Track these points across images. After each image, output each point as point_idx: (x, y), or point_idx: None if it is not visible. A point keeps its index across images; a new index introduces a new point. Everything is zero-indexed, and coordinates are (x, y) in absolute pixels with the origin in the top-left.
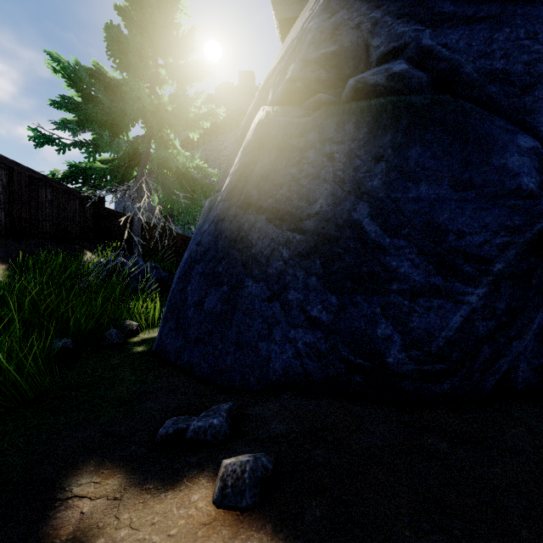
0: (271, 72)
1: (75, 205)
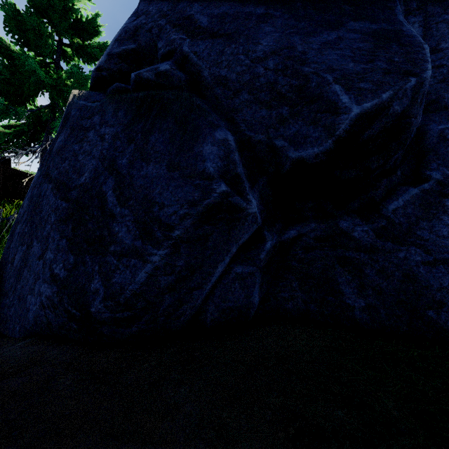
0: None
1: None
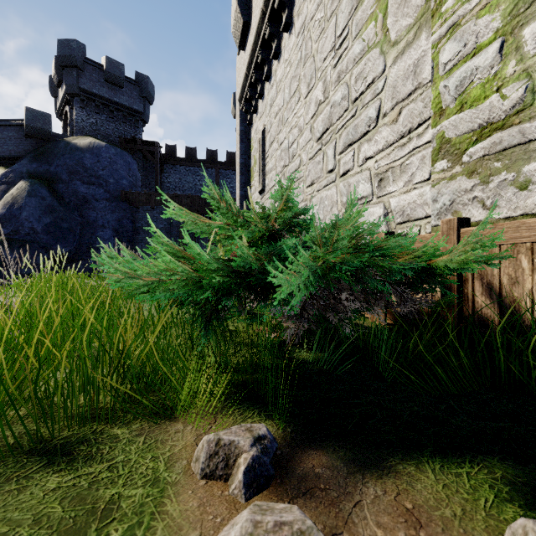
0: None
1: None
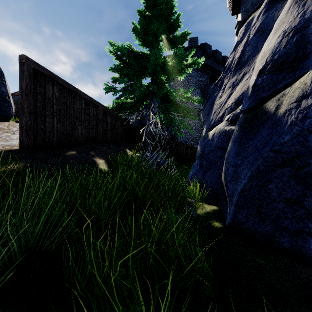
0: None
1: (119, 124)
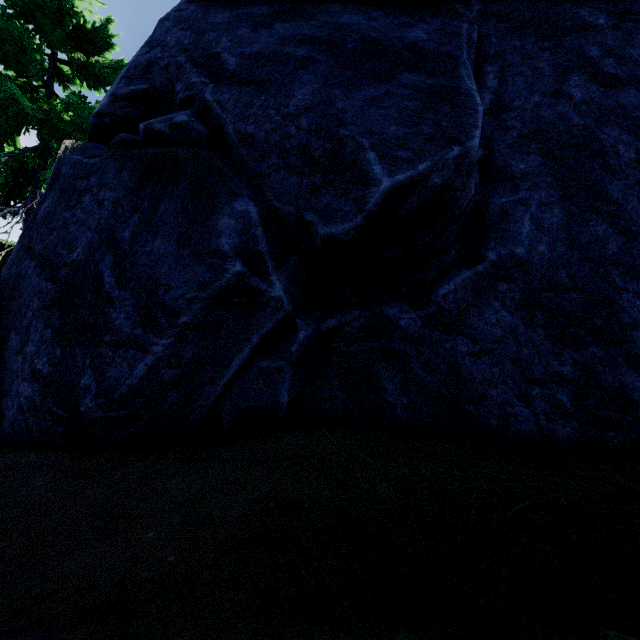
0: None
1: None
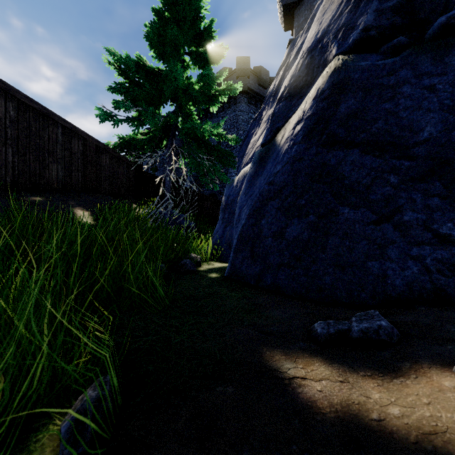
0: (322, 33)
1: (124, 169)
